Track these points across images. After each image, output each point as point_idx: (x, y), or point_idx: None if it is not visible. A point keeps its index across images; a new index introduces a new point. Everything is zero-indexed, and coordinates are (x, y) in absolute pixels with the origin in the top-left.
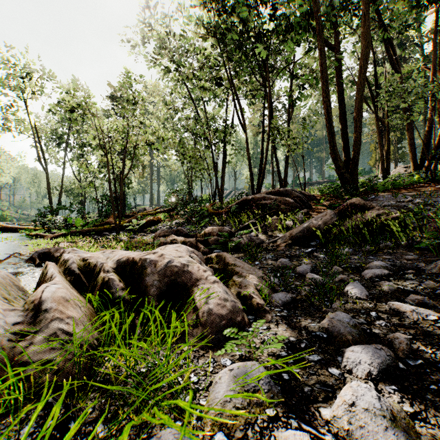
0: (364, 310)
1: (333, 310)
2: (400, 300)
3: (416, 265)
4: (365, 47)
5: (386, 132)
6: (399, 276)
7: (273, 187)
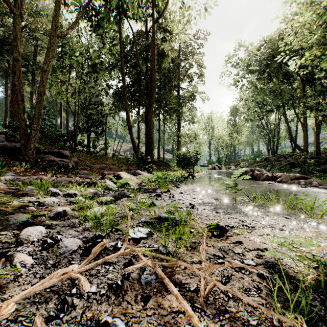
0: None
1: None
2: None
3: None
4: None
5: None
6: None
7: None
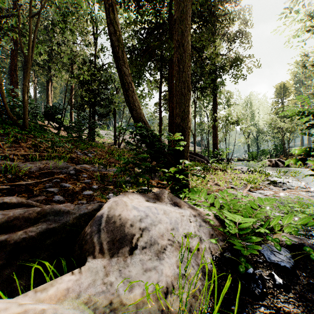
0: None
1: None
2: None
3: None
4: None
5: None
6: None
7: None
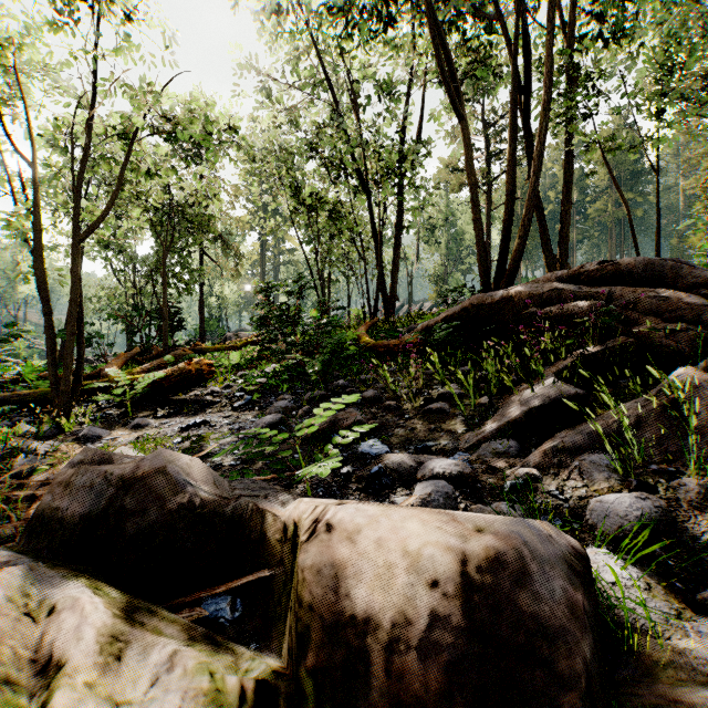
0: None
1: None
2: None
3: None
4: None
5: None
6: None
7: None
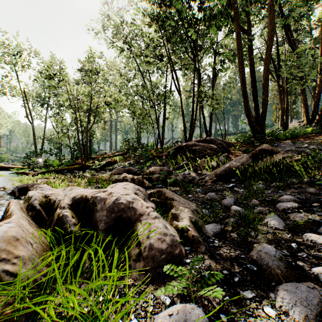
0: (284, 240)
1: (258, 240)
2: (313, 231)
3: (319, 198)
4: (271, 30)
5: (285, 95)
6: (306, 208)
7: (201, 136)
